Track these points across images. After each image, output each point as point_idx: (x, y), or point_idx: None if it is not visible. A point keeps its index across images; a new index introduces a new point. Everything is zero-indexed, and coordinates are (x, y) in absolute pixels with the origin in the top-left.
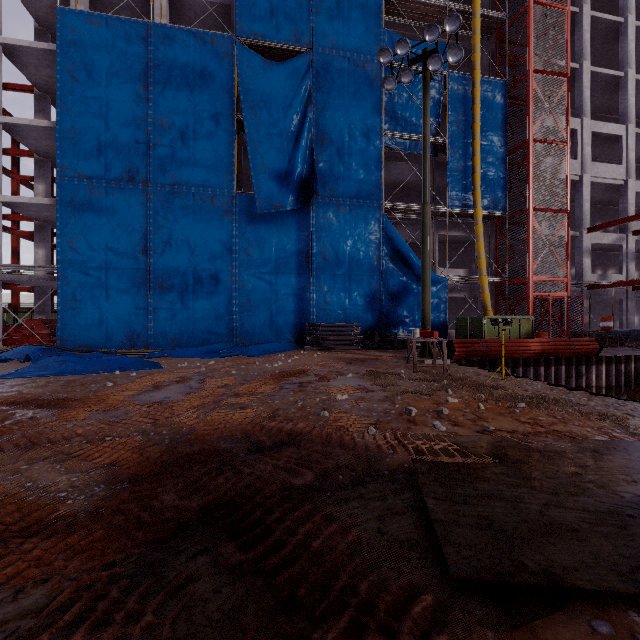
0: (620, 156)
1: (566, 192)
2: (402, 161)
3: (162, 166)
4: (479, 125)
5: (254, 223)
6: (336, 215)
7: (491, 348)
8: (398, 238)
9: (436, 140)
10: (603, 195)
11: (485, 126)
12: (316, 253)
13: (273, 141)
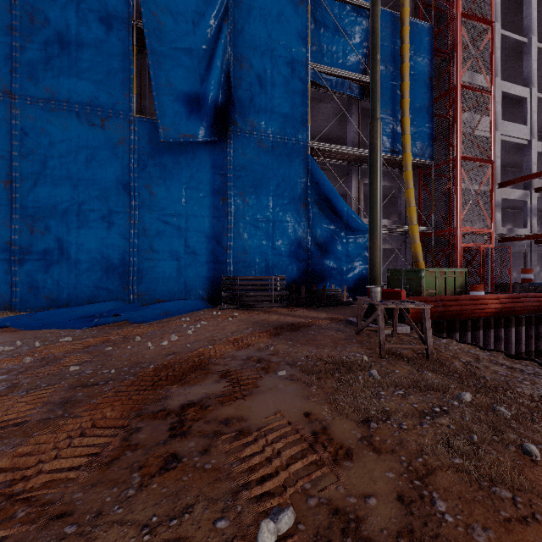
0: (524, 117)
1: (490, 142)
2: (327, 103)
3: (32, 74)
4: (408, 66)
5: (158, 155)
6: (257, 152)
7: (449, 307)
8: (326, 181)
9: (364, 79)
10: (505, 155)
11: (412, 69)
12: (234, 194)
13: (181, 57)
